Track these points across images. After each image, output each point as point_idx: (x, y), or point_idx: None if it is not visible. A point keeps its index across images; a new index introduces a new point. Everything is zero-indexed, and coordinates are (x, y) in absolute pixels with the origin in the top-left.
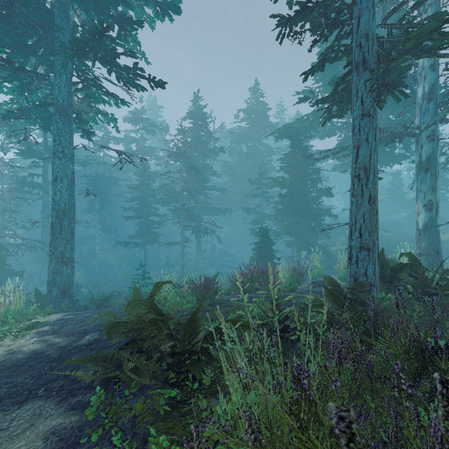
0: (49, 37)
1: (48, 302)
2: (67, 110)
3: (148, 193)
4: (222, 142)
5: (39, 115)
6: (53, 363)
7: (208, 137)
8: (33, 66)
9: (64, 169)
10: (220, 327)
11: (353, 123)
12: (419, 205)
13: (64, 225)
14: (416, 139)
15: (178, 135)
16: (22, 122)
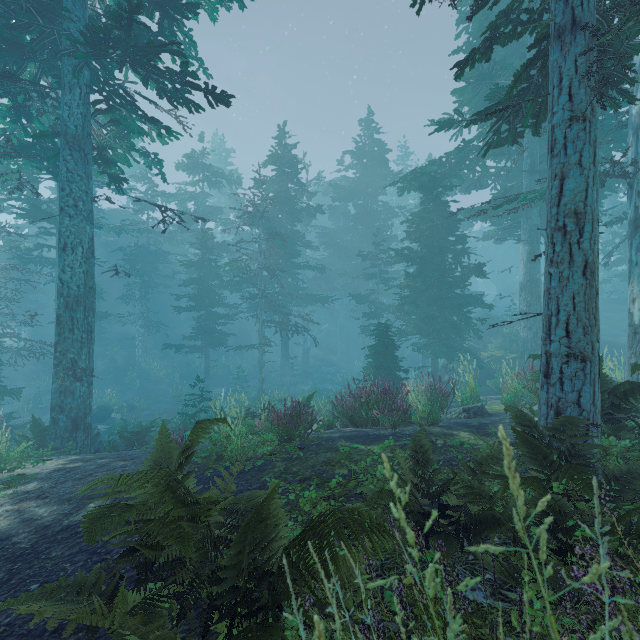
0: (55, 32)
1: (52, 437)
2: (82, 142)
3: (211, 273)
4: (319, 201)
5: (46, 155)
6: (17, 564)
7: (298, 191)
8: (32, 77)
9: (78, 233)
10: (318, 530)
11: (553, 136)
12: (635, 287)
13: (78, 319)
14: (628, 182)
15: (255, 187)
16: (21, 165)
